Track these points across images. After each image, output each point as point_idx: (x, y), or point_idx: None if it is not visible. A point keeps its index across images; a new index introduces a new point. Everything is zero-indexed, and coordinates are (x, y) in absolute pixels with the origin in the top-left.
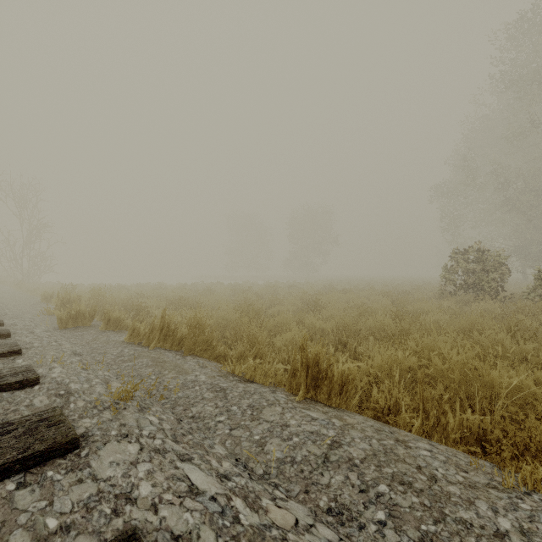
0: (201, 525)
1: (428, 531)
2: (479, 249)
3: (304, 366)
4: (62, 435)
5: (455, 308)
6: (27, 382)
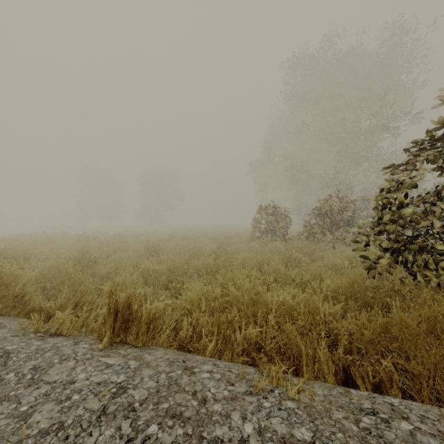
0: None
1: None
2: (274, 206)
3: (111, 311)
4: None
5: (258, 248)
6: None
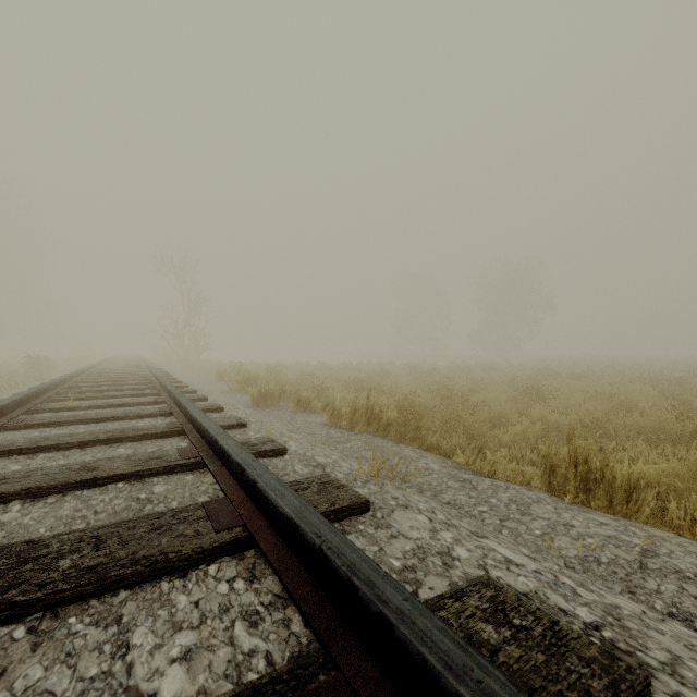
0: (543, 589)
1: None
2: None
3: (572, 462)
4: (354, 497)
5: None
6: (278, 451)
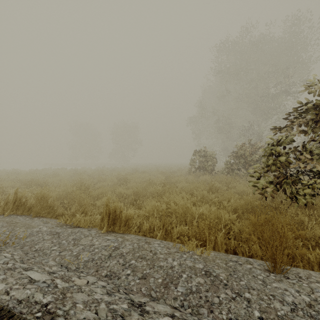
0: (35, 292)
1: (146, 272)
2: (205, 150)
3: (107, 214)
4: None
5: (192, 179)
6: None
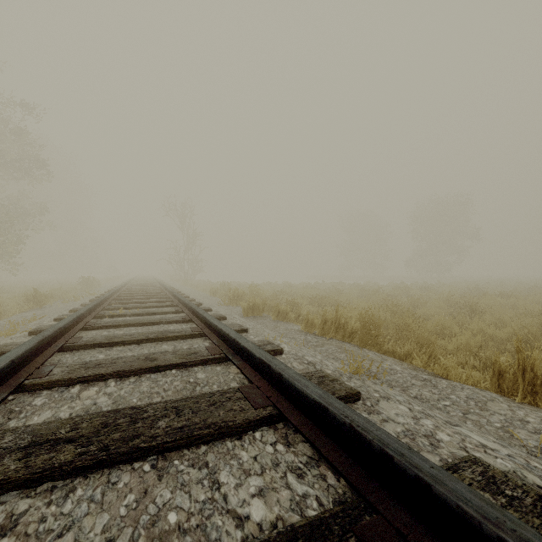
0: (520, 470)
1: None
2: None
3: (521, 369)
4: (348, 389)
5: None
6: (277, 351)
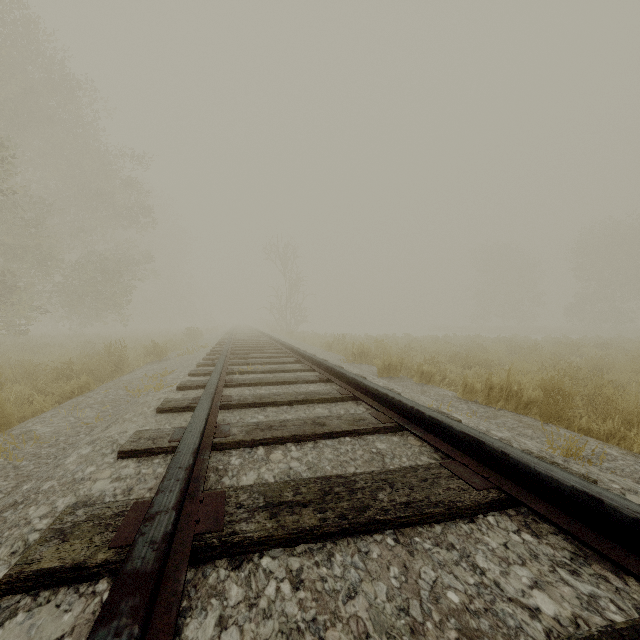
0: None
1: None
2: None
3: None
4: (579, 475)
5: None
6: None
